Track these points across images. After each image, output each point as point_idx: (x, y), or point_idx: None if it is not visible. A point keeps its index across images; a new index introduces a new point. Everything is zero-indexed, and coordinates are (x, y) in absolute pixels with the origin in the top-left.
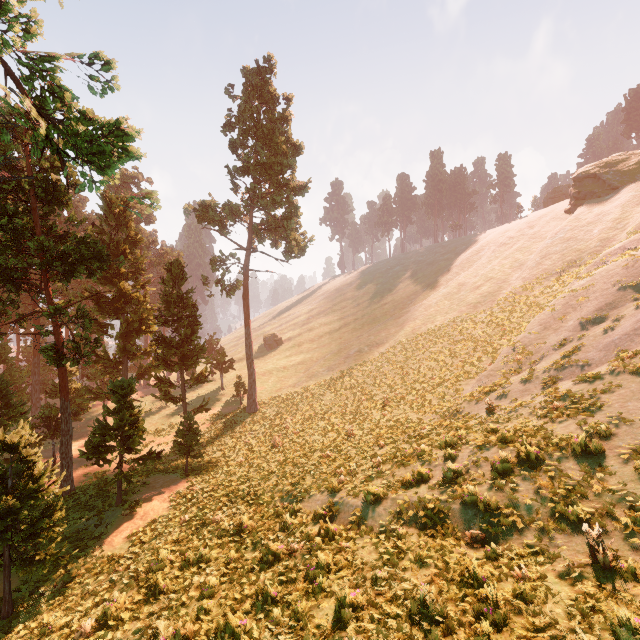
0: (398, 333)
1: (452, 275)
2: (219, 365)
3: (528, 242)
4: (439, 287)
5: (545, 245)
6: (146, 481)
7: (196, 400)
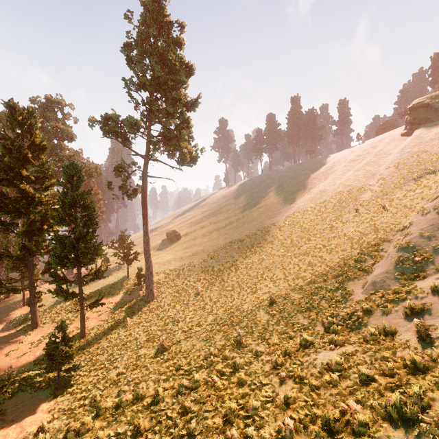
0: (274, 230)
1: (312, 185)
2: (125, 257)
3: (374, 158)
4: (302, 194)
5: (395, 158)
6: (3, 408)
7: (105, 287)
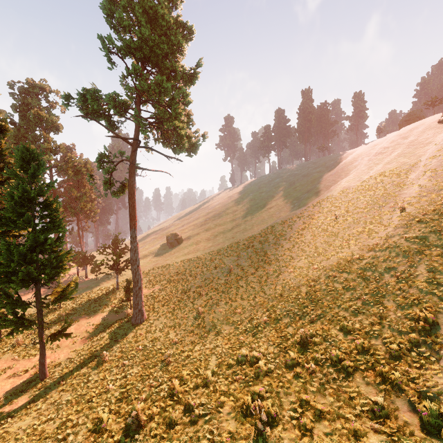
0: (290, 234)
1: (330, 182)
2: (114, 266)
3: (408, 149)
4: (319, 192)
5: (442, 145)
6: None
7: (89, 302)
